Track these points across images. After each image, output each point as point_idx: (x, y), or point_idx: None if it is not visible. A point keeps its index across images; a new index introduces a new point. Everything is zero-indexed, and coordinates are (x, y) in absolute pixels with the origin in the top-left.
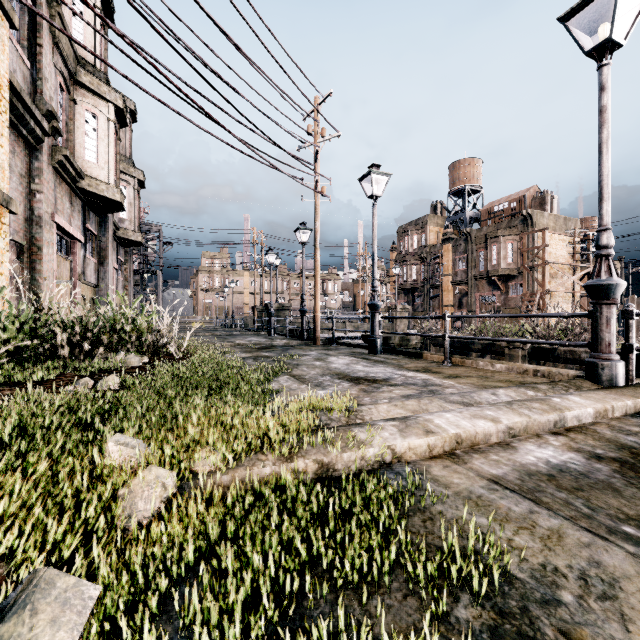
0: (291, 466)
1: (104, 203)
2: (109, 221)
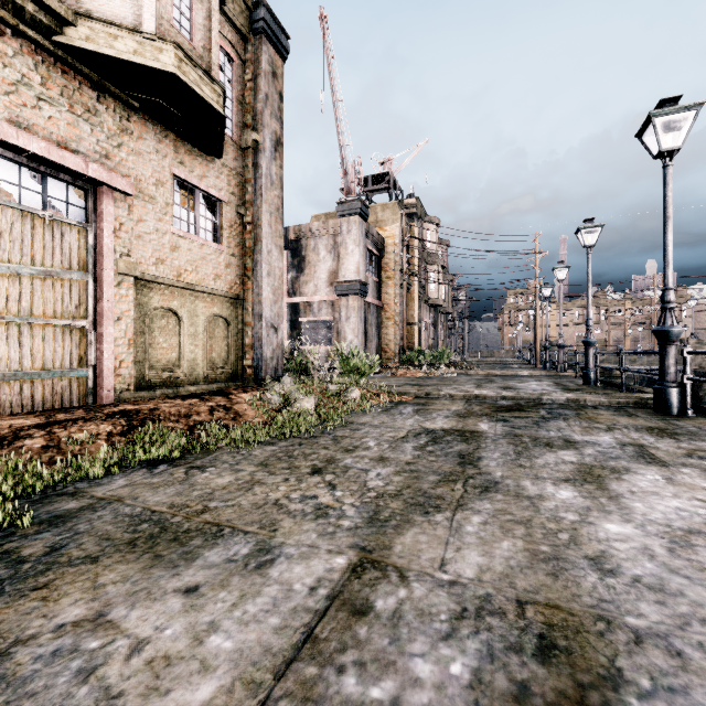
0: (461, 371)
1: (436, 305)
2: (438, 308)
